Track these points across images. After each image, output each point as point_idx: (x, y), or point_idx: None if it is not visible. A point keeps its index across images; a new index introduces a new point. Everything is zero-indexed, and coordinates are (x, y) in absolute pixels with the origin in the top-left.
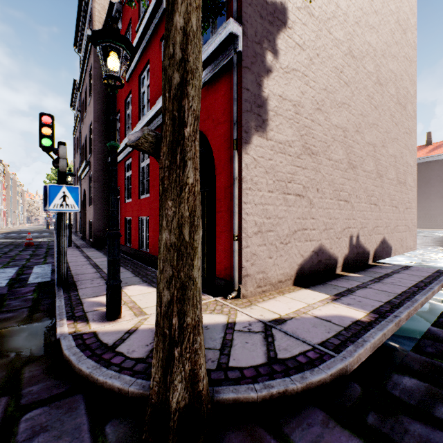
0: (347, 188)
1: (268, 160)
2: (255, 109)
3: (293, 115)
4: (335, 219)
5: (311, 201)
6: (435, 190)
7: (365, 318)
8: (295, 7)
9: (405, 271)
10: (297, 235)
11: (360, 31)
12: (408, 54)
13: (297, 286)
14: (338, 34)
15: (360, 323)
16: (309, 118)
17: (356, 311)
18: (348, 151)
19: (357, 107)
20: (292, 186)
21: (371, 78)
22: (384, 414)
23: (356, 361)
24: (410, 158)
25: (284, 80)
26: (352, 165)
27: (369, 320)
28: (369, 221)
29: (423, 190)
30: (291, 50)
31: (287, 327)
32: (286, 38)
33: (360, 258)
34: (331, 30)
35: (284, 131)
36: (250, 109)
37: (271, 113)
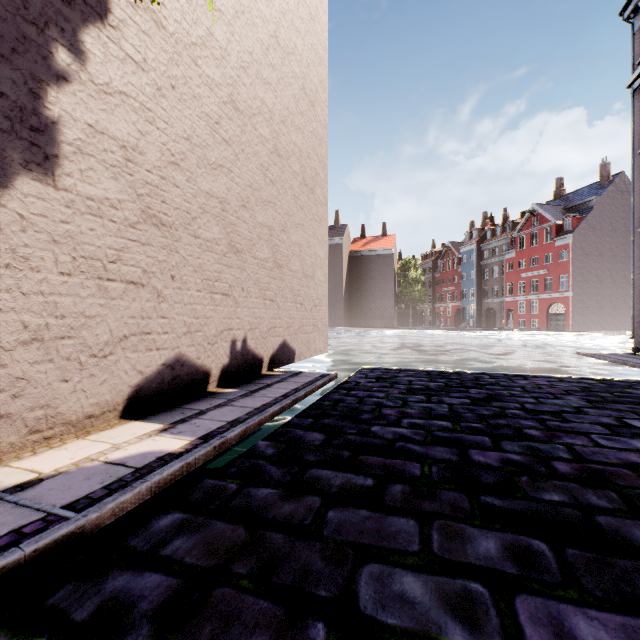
0: (227, 278)
1: (59, 223)
2: (23, 131)
3: (121, 162)
4: (206, 318)
5: (161, 293)
6: (368, 287)
7: (181, 449)
8: (125, 0)
9: (291, 379)
10: (131, 343)
11: (250, 81)
12: (318, 131)
13: (128, 418)
14: (211, 71)
15: (167, 457)
16: (157, 173)
17: (179, 441)
18: (229, 229)
19: (244, 176)
20: (119, 268)
21: (266, 144)
22: (88, 579)
23: (110, 515)
24: (320, 249)
25: (101, 103)
26: (236, 249)
27: (186, 449)
28: (263, 320)
29: (359, 286)
30: (117, 62)
31: (32, 492)
32: (106, 40)
33: (249, 368)
34: (199, 61)
35: (99, 182)
36: (11, 128)
37: (68, 148)
